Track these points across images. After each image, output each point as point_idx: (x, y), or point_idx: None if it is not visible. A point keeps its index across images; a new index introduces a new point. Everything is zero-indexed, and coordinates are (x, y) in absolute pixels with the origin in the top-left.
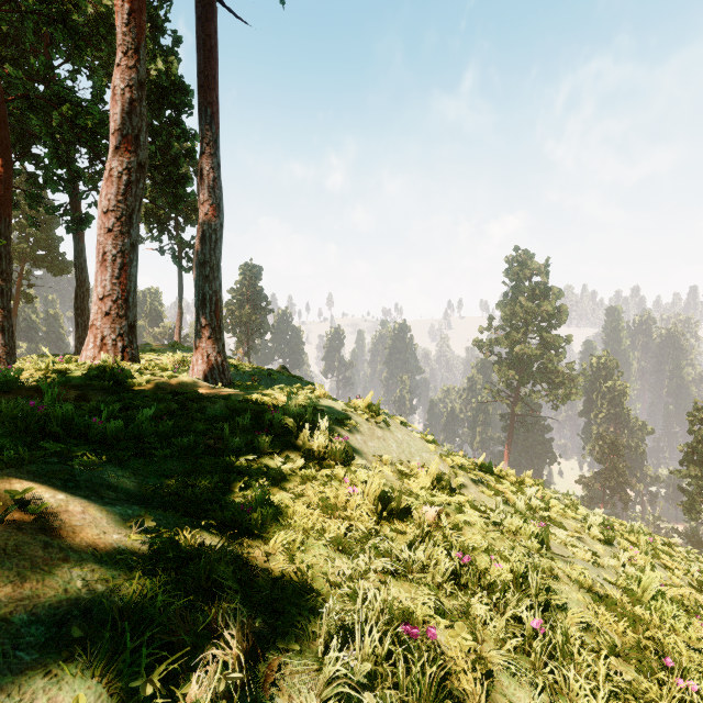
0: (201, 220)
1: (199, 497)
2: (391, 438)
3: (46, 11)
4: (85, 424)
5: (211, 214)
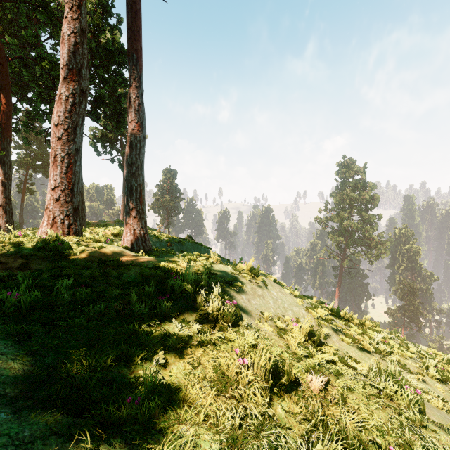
0: (129, 133)
1: (89, 382)
2: (269, 296)
3: (34, 1)
4: (3, 296)
5: (136, 129)
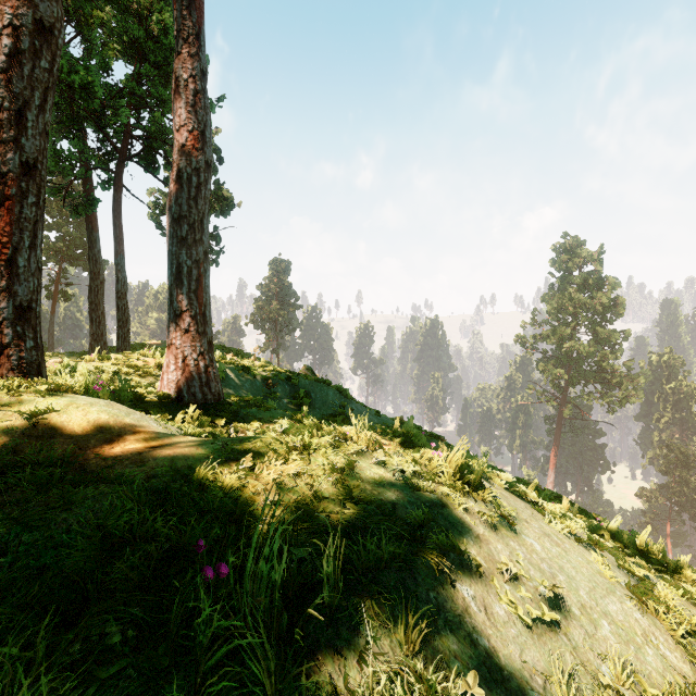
0: (176, 154)
1: None
2: (529, 564)
3: None
4: None
5: (191, 146)
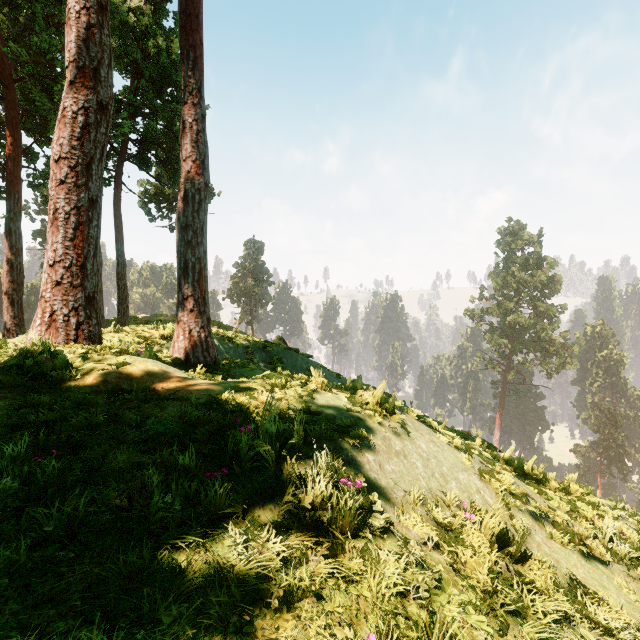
0: (183, 178)
1: None
2: (414, 452)
3: None
4: None
5: (194, 172)
